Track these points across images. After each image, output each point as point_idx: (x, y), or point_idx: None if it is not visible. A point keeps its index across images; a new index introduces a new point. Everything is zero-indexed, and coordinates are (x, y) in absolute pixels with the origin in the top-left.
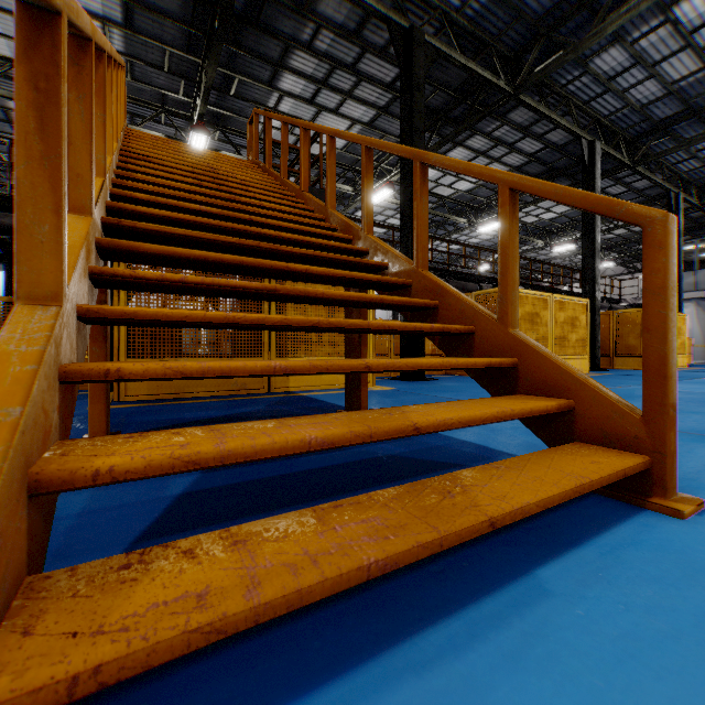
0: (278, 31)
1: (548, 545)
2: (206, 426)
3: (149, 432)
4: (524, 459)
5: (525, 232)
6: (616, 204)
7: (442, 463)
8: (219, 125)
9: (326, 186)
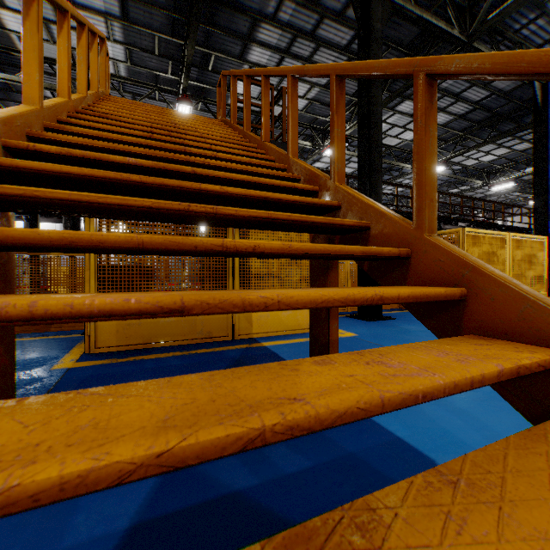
0: (246, 7)
1: None
2: None
3: None
4: None
5: (464, 174)
6: None
7: None
8: (201, 97)
9: (287, 132)
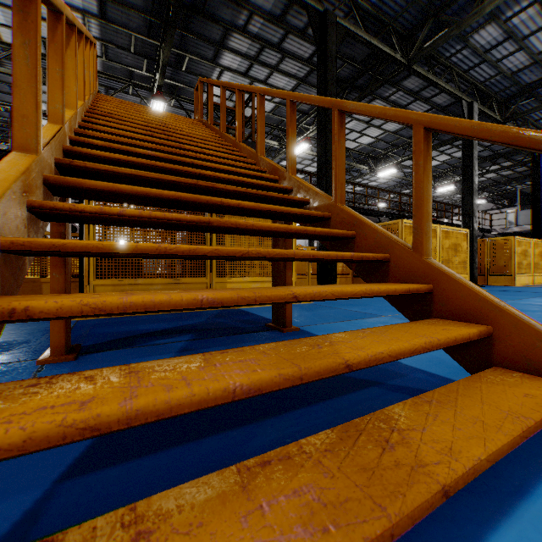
0: (219, 18)
1: (491, 495)
2: (126, 366)
3: (61, 375)
4: (453, 390)
5: None
6: (539, 136)
7: (361, 380)
8: (174, 94)
9: (257, 136)
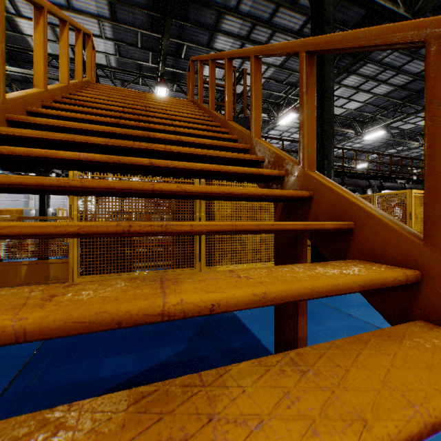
0: (212, 3)
1: None
2: None
3: None
4: None
5: (401, 137)
6: None
7: None
8: (176, 80)
9: (251, 112)
